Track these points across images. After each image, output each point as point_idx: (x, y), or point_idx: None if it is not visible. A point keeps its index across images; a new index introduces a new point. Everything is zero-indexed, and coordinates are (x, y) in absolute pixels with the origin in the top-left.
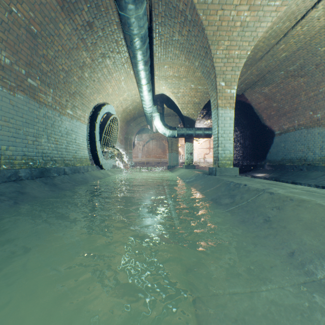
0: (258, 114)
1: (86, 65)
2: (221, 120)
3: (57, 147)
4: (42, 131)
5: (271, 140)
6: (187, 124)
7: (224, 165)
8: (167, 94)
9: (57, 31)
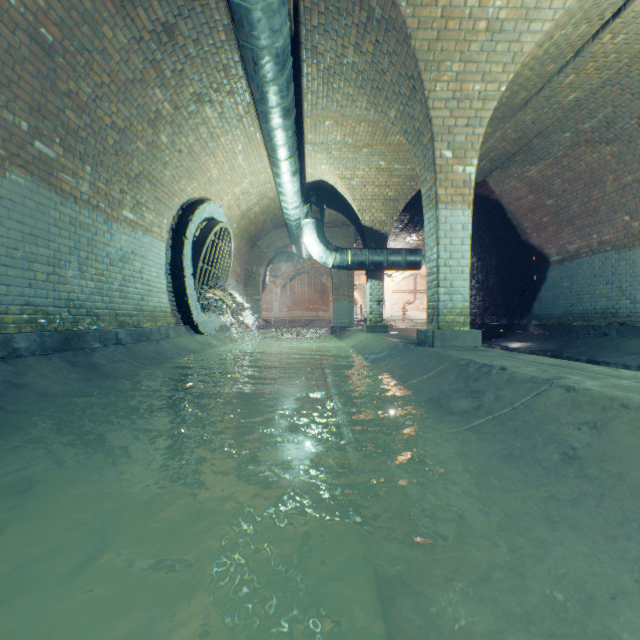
0: (516, 221)
1: (163, 117)
2: (444, 230)
3: (101, 287)
4: (69, 253)
5: (543, 275)
6: (371, 242)
7: (450, 325)
8: (330, 180)
9: (98, 41)
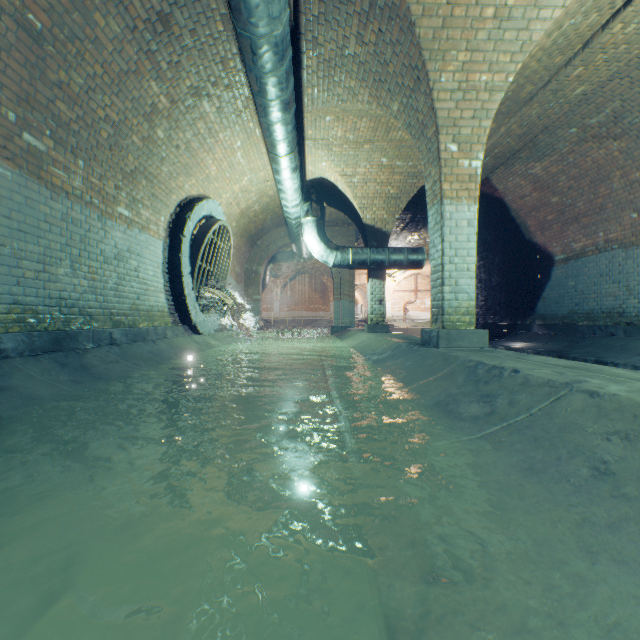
0: (519, 219)
1: (159, 111)
2: (449, 226)
3: (94, 285)
4: (60, 250)
5: (547, 274)
6: (373, 241)
7: (455, 324)
8: (331, 178)
9: (89, 30)
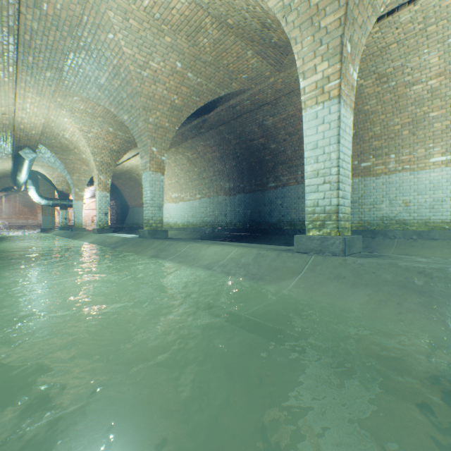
0: (122, 192)
1: None
2: (77, 206)
3: None
4: None
5: (129, 211)
6: (63, 196)
7: (79, 226)
8: (43, 172)
9: None
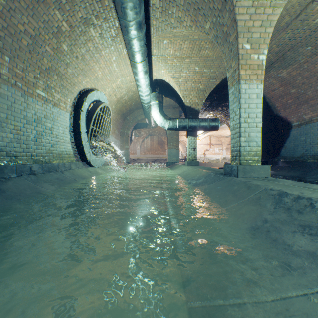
0: (271, 103)
1: (63, 32)
2: (244, 98)
3: (18, 137)
4: None
5: (287, 133)
6: (190, 115)
7: (248, 162)
8: (166, 79)
9: None
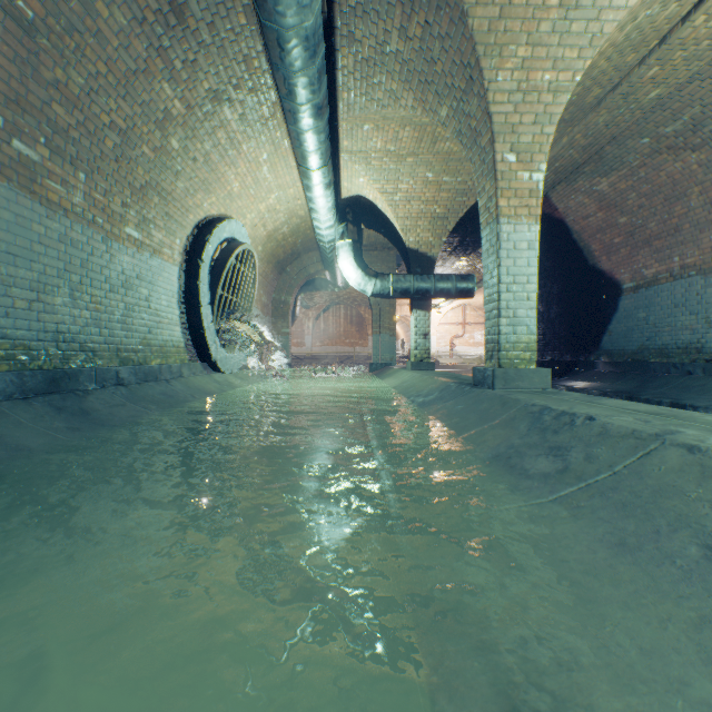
0: (582, 242)
1: (173, 118)
2: (506, 248)
3: (98, 317)
4: (57, 276)
5: (614, 305)
6: (417, 267)
7: (514, 362)
8: (369, 195)
9: (90, 21)
